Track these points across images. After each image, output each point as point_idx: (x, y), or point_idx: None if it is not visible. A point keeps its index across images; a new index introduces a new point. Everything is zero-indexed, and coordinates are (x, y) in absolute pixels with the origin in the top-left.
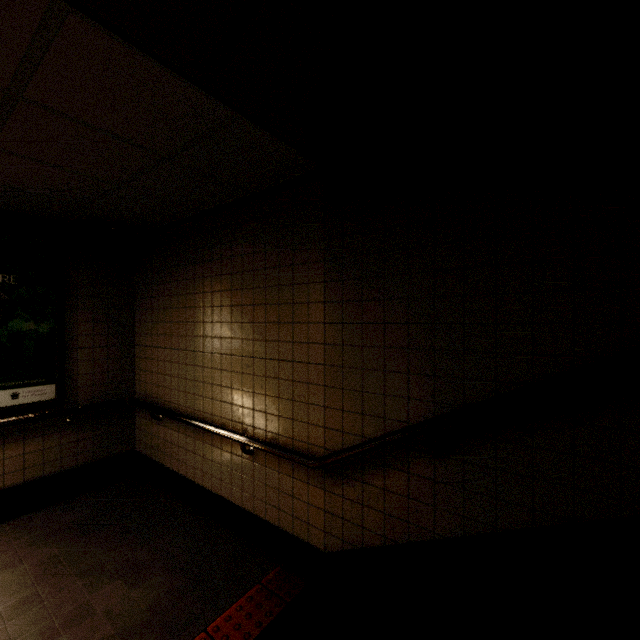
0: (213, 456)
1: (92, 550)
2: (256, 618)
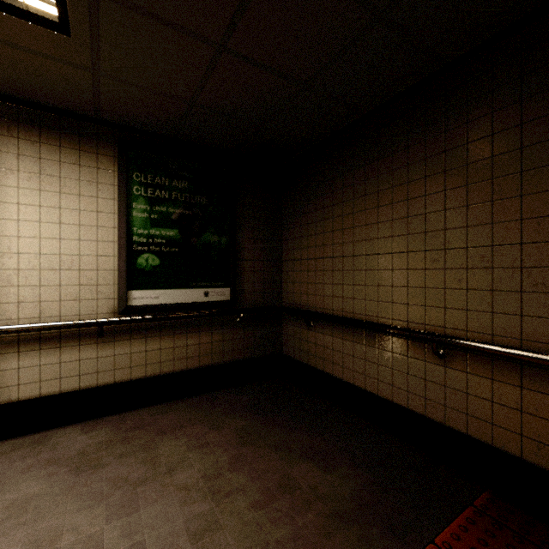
0: (380, 359)
1: (273, 429)
2: (495, 548)
